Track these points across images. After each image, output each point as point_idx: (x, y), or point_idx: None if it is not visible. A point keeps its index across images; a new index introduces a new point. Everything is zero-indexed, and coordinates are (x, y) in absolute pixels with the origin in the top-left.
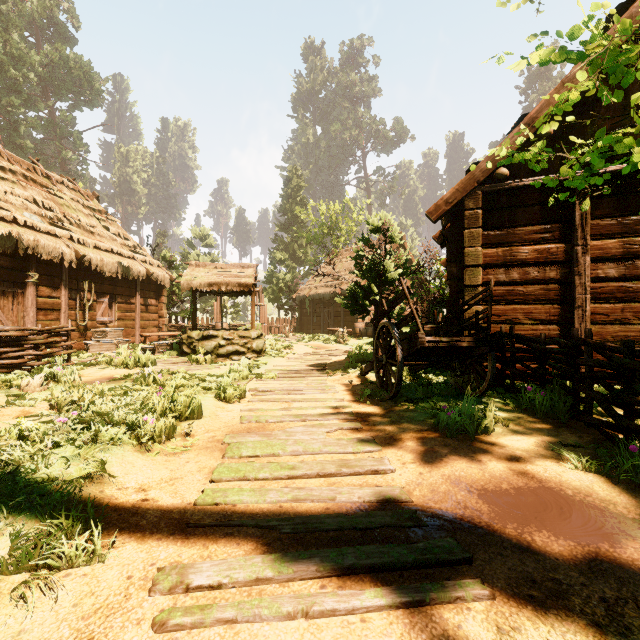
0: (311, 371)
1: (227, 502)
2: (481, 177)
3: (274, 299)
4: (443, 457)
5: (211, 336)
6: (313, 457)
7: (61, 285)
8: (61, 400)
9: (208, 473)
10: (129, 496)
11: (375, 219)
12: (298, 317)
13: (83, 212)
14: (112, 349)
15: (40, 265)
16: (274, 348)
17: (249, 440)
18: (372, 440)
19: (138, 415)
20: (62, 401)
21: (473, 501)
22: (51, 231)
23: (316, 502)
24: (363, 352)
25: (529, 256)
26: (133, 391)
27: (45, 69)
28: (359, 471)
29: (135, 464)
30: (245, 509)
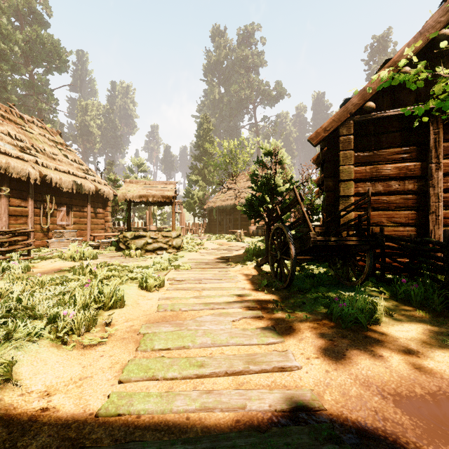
0: (217, 263)
1: (131, 412)
2: (353, 109)
3: (190, 209)
4: (345, 352)
5: (141, 236)
6: (221, 350)
7: (28, 197)
8: (3, 291)
9: (119, 370)
10: (30, 404)
11: (267, 145)
12: (208, 222)
13: (48, 144)
14: (67, 246)
15: (11, 182)
16: (189, 245)
17: (162, 330)
18: (274, 330)
19: (59, 309)
20: (4, 292)
21: (390, 410)
22: (20, 156)
23: (225, 411)
24: (257, 248)
25: (391, 172)
26: (69, 282)
27: (26, 44)
28: (266, 368)
29: (48, 361)
30: (149, 422)
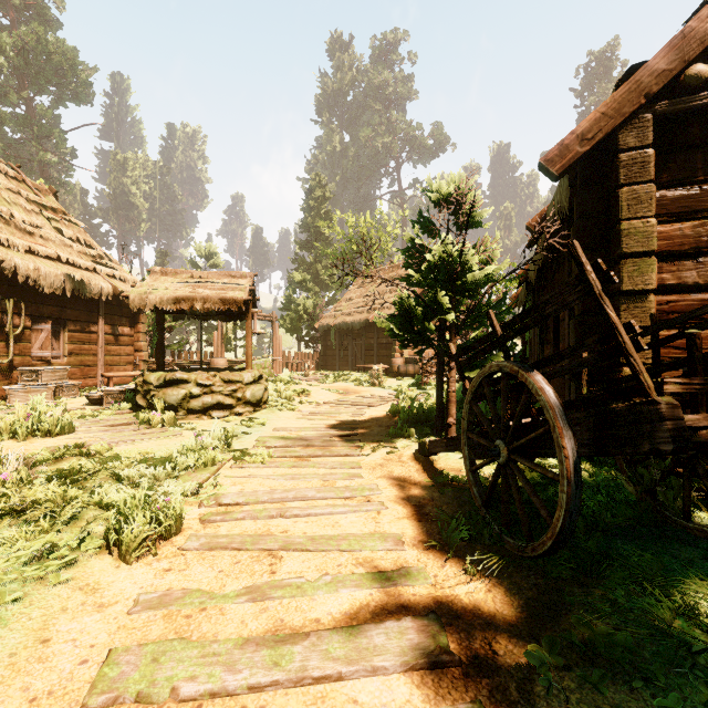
0: (333, 442)
1: None
2: (654, 85)
3: (293, 329)
4: None
5: (178, 381)
6: None
7: None
8: None
9: None
10: None
11: (442, 183)
12: (321, 351)
13: (22, 207)
14: (46, 397)
15: None
16: (282, 395)
17: None
18: None
19: None
20: None
21: None
22: None
23: None
24: (417, 407)
25: None
26: None
27: (19, 54)
28: None
29: None
30: None
